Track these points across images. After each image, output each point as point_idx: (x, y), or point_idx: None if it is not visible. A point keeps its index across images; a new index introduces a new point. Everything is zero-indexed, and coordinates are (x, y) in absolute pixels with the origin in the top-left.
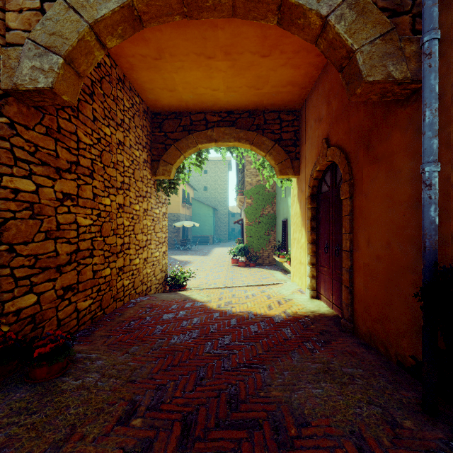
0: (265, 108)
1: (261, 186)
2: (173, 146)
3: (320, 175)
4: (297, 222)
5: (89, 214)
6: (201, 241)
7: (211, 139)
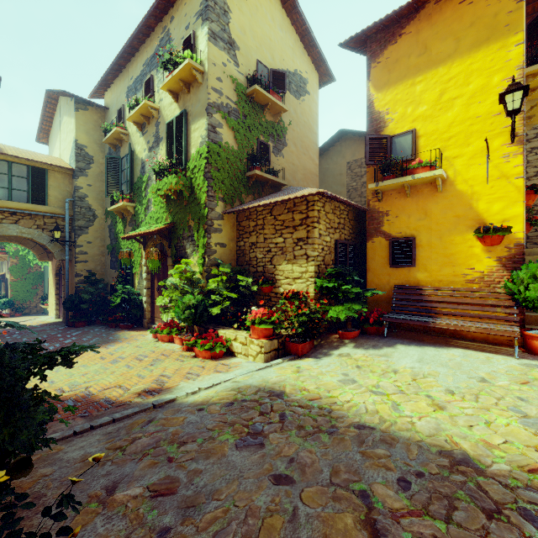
0: None
1: None
2: None
3: (60, 266)
4: (52, 284)
5: None
6: None
7: None
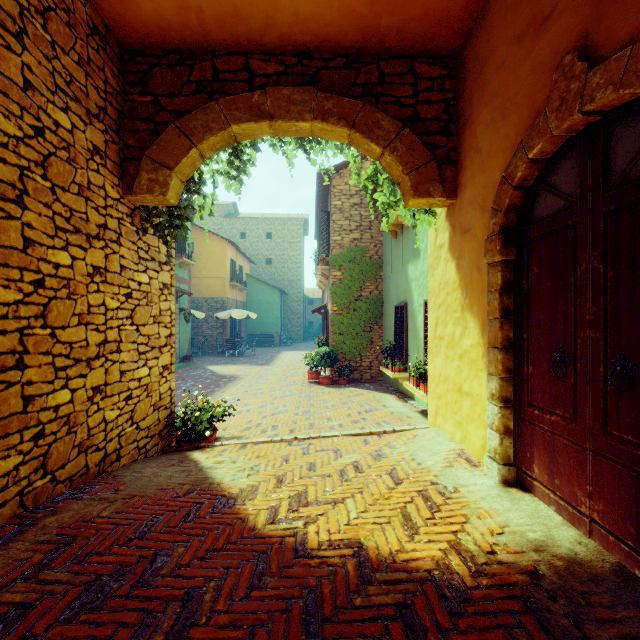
0: (381, 46)
1: (358, 249)
2: (172, 125)
3: (533, 174)
4: (449, 302)
5: None
6: (261, 342)
7: (260, 113)
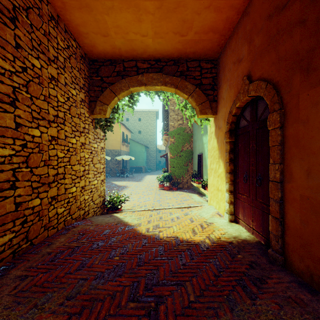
0: (187, 57)
1: (181, 128)
2: (108, 88)
3: (238, 111)
4: (214, 155)
5: (10, 144)
6: (136, 170)
7: (141, 83)
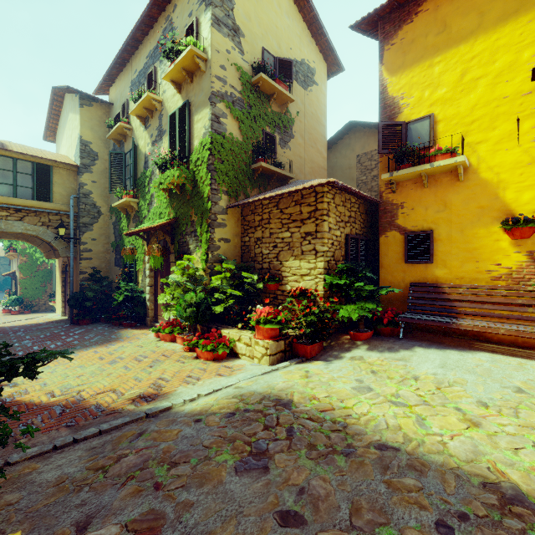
0: None
1: None
2: None
3: (66, 263)
4: (59, 282)
5: None
6: None
7: None
